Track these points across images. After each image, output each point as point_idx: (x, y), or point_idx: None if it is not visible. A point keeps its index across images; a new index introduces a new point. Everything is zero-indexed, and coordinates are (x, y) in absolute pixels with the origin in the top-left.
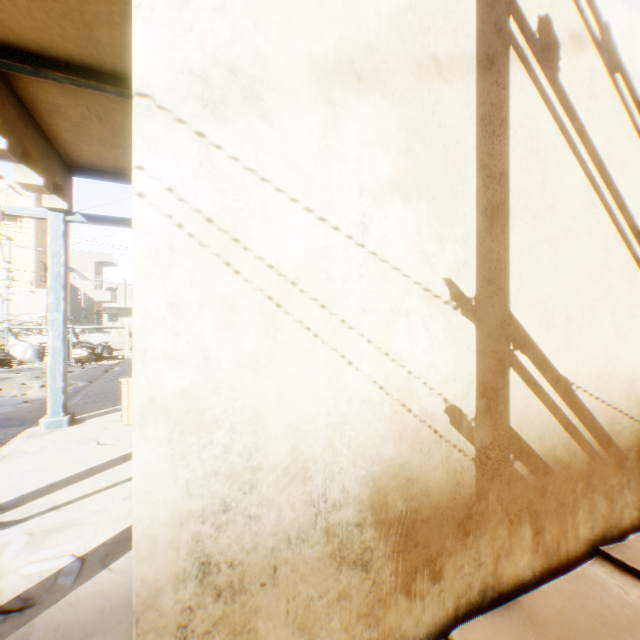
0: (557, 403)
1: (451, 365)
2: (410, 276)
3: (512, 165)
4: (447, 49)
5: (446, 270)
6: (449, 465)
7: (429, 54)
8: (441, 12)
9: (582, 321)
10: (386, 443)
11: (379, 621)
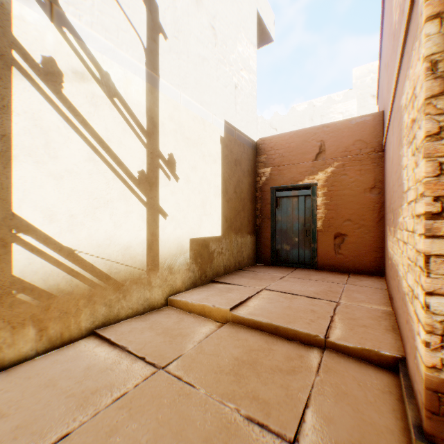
0: (62, 261)
1: None
2: None
3: (17, 132)
4: None
5: None
6: None
7: None
8: None
9: (86, 218)
10: None
11: None
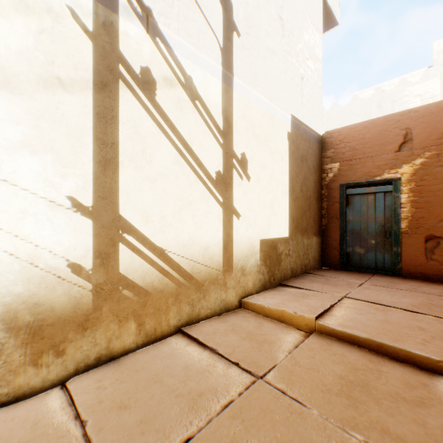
0: (155, 260)
1: (73, 241)
2: (38, 194)
3: (121, 139)
4: (70, 75)
5: (69, 191)
6: (71, 294)
7: (54, 76)
8: (65, 54)
9: (173, 219)
10: (17, 285)
11: (11, 383)
